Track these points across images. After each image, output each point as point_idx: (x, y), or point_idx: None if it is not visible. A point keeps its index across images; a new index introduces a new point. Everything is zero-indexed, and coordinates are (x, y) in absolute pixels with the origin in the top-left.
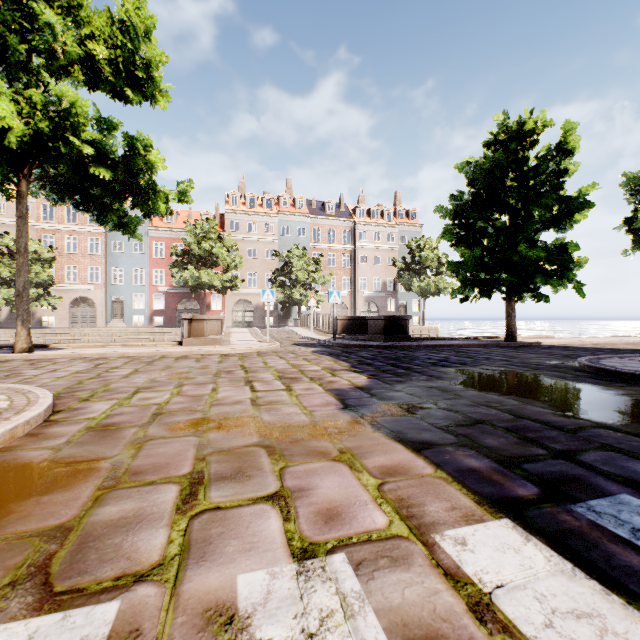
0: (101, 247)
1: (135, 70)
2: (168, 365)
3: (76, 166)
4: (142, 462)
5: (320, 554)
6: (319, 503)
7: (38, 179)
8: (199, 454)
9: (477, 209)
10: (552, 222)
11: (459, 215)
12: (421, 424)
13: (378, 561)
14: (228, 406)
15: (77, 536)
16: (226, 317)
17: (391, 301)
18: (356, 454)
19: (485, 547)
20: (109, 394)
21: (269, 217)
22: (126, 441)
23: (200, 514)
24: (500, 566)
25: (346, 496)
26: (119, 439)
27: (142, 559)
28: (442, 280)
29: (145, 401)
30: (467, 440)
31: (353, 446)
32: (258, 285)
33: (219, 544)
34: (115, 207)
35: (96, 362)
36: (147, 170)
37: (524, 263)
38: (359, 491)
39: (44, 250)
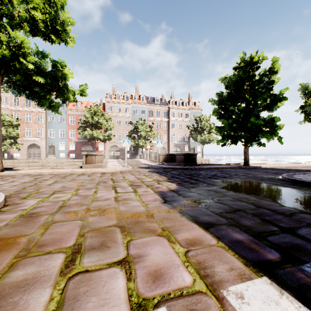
0: (43, 119)
1: (56, 26)
2: (73, 178)
3: (26, 75)
4: (46, 238)
5: (149, 308)
6: (149, 266)
7: (6, 82)
8: (81, 232)
9: (230, 100)
10: (266, 107)
11: (221, 103)
12: (206, 212)
13: None
14: (101, 201)
15: None
16: (106, 154)
17: (187, 146)
18: (171, 231)
19: (256, 300)
20: (38, 195)
21: (127, 105)
22: (40, 224)
23: (74, 276)
24: None
25: (166, 261)
26: (36, 222)
27: None
28: (212, 136)
29: (57, 199)
30: (233, 221)
31: (170, 226)
32: (122, 138)
33: (83, 301)
34: (47, 97)
35: (36, 177)
36: (63, 78)
37: (253, 127)
38: (174, 257)
39: (14, 120)
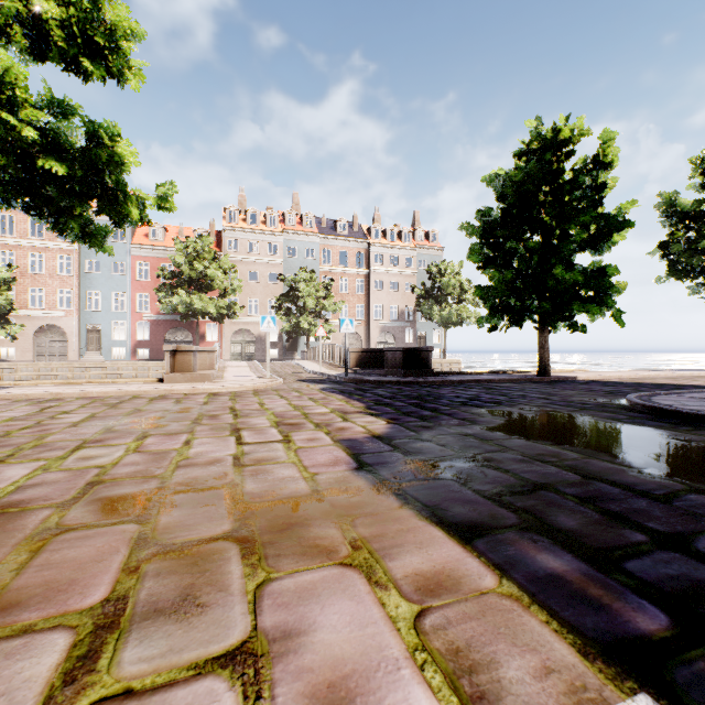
0: (73, 267)
1: (95, 36)
2: (137, 408)
3: (20, 157)
4: (29, 580)
5: None
6: (315, 669)
7: None
8: (131, 559)
9: (507, 227)
10: (589, 243)
11: (487, 233)
12: (464, 492)
13: None
14: (200, 468)
15: None
16: (223, 349)
17: (409, 331)
18: (377, 551)
19: None
20: (38, 452)
21: (273, 236)
22: (23, 536)
23: None
24: None
25: (363, 648)
26: (13, 532)
27: None
28: (465, 308)
29: (84, 462)
30: (532, 519)
31: (372, 535)
32: (260, 313)
33: None
34: (77, 213)
35: (44, 405)
36: (114, 166)
37: (560, 288)
38: (384, 634)
39: (1, 269)
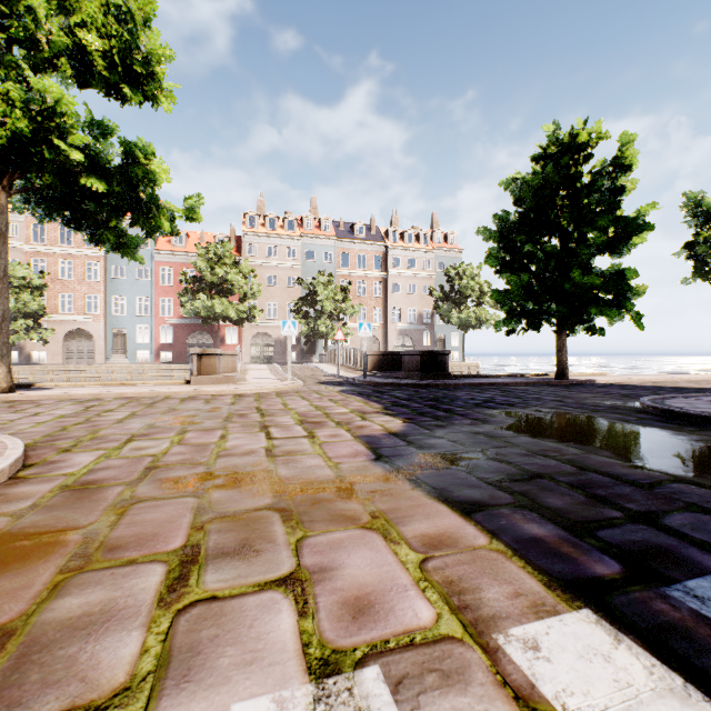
0: (100, 273)
1: (133, 64)
2: (172, 407)
3: (64, 176)
4: (123, 533)
5: (346, 668)
6: (345, 589)
7: (20, 191)
8: (196, 521)
9: (524, 231)
10: (608, 246)
11: (504, 237)
12: (468, 479)
13: (424, 678)
14: (238, 457)
15: (18, 644)
16: (243, 352)
17: (427, 334)
18: (392, 519)
19: (564, 653)
20: (96, 443)
21: (291, 240)
22: (107, 504)
23: (189, 608)
24: (588, 683)
25: (380, 578)
26: (99, 501)
27: (102, 680)
28: (484, 311)
29: (138, 452)
30: (525, 499)
31: (388, 508)
32: (279, 316)
33: (210, 654)
34: (112, 225)
35: (87, 404)
36: (148, 182)
37: (577, 291)
38: (396, 571)
39: (34, 276)
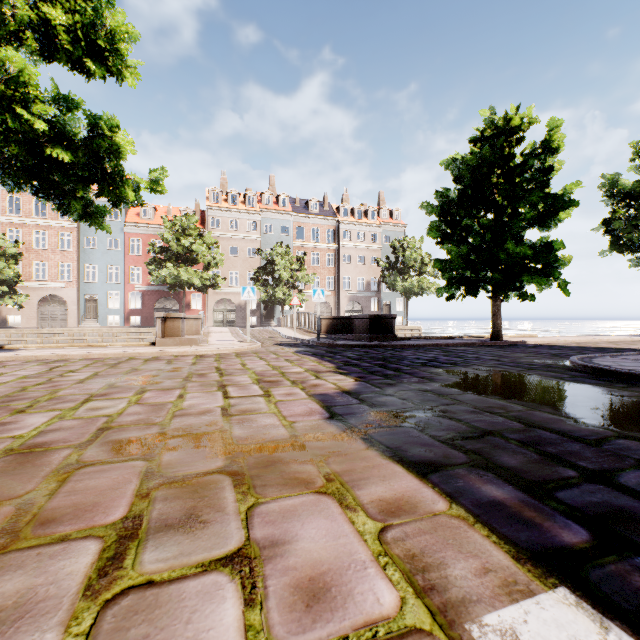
0: (73, 243)
1: (97, 39)
2: (134, 368)
3: (31, 146)
4: (60, 503)
5: None
6: (298, 568)
7: None
8: (142, 487)
9: (463, 206)
10: (537, 220)
11: (445, 212)
12: (421, 437)
13: None
14: (193, 417)
15: None
16: (207, 317)
17: (375, 301)
18: (347, 482)
19: None
20: (53, 403)
21: (251, 214)
22: (50, 469)
23: (119, 597)
24: None
25: (336, 553)
26: (42, 466)
27: None
28: (425, 280)
29: (94, 412)
30: (479, 458)
31: (343, 470)
32: (240, 284)
33: None
34: (79, 195)
35: (52, 365)
36: (113, 154)
37: (510, 261)
38: (354, 544)
39: (9, 245)
